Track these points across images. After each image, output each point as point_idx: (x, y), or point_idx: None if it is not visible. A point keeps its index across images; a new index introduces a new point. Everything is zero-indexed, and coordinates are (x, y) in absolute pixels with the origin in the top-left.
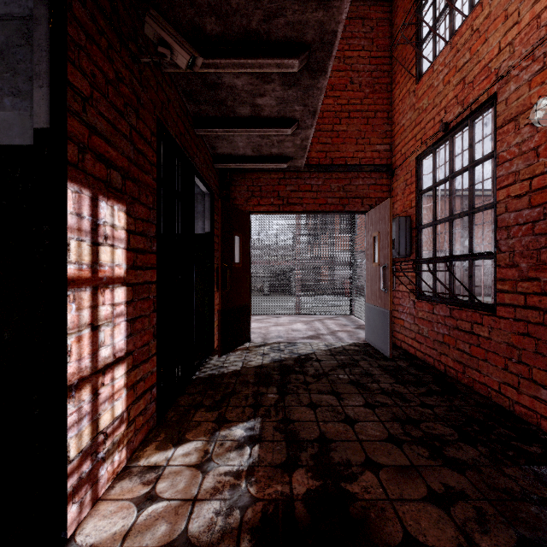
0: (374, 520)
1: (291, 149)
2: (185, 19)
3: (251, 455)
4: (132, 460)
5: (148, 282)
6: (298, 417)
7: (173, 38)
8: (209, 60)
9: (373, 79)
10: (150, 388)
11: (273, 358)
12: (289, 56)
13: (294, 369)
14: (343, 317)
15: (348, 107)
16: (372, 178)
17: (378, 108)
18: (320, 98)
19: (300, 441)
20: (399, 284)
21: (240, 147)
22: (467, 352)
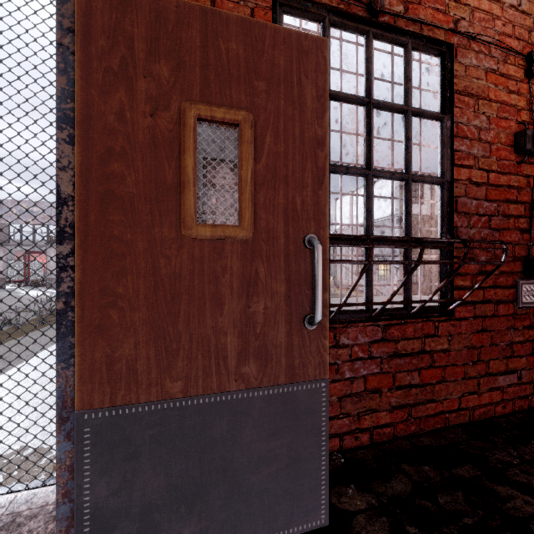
0: None
1: None
2: None
3: None
4: None
5: None
6: None
7: None
8: None
9: None
10: None
11: None
12: None
13: None
14: None
15: None
16: None
17: None
18: None
19: None
20: None
21: None
22: (415, 383)
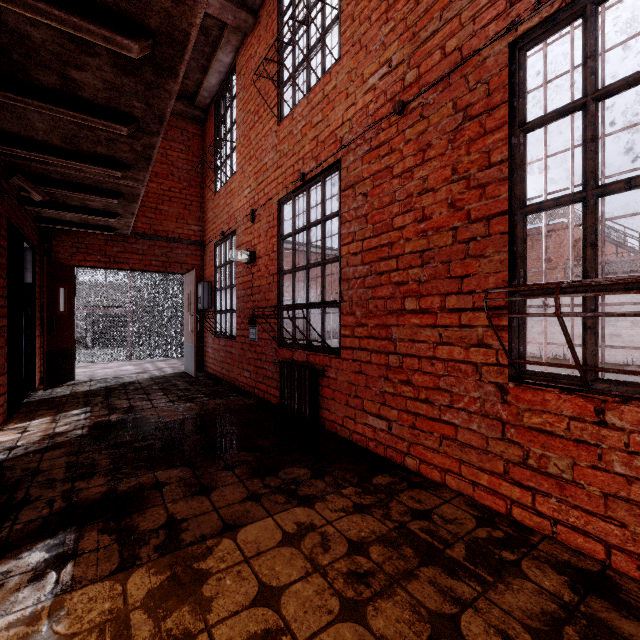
0: (148, 416)
1: (116, 224)
2: (38, 171)
3: (86, 415)
4: (1, 428)
5: (4, 326)
6: (118, 403)
7: (32, 188)
8: (52, 189)
9: (190, 176)
10: (5, 393)
11: (101, 386)
12: (111, 197)
13: (118, 389)
14: (175, 359)
15: (170, 193)
16: (189, 249)
17: (194, 198)
18: (136, 210)
19: (117, 408)
20: (207, 327)
21: (67, 217)
22: (230, 363)
